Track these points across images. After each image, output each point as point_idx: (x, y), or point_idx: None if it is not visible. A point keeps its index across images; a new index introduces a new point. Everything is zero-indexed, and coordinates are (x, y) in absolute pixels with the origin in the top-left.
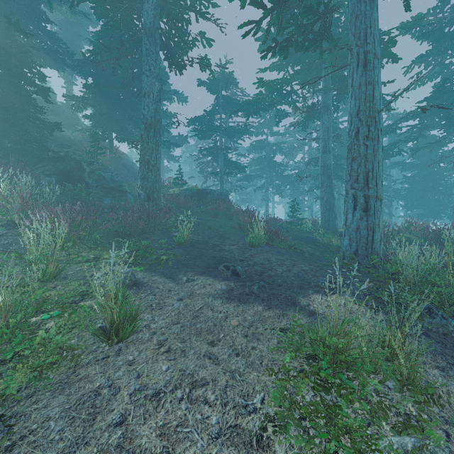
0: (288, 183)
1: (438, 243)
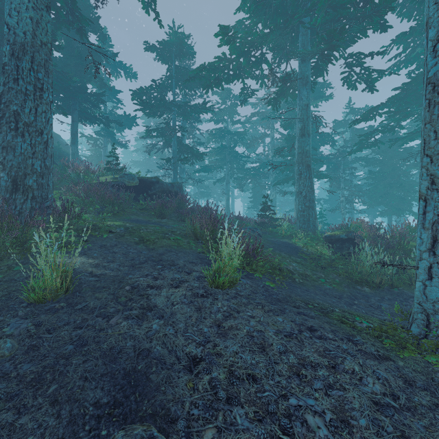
0: (250, 176)
1: None
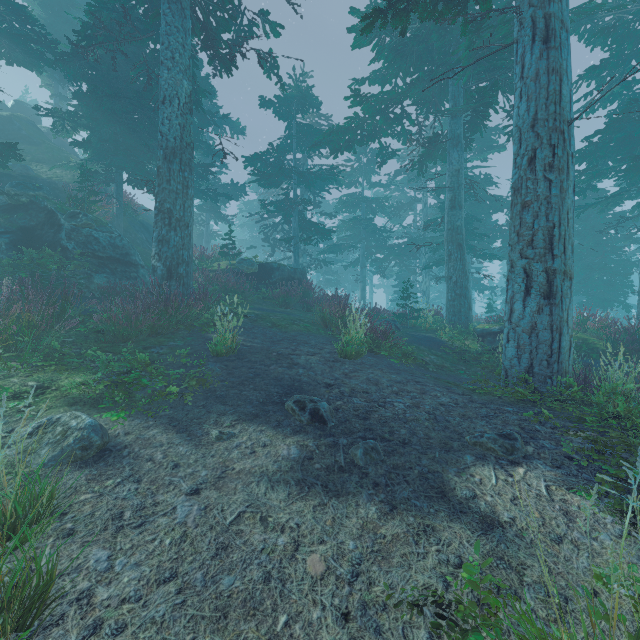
0: (393, 257)
1: (633, 348)
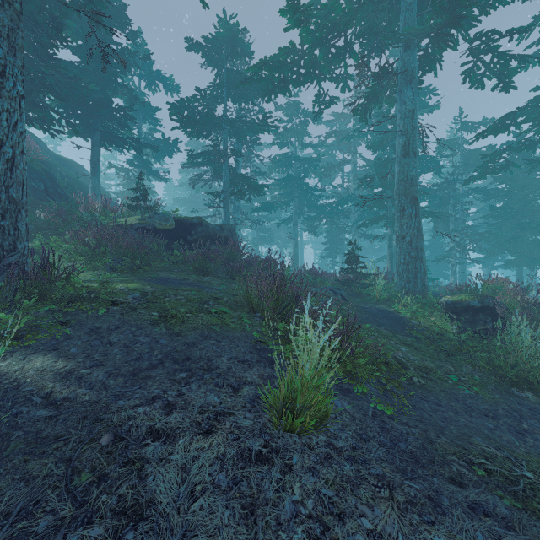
0: (325, 215)
1: None
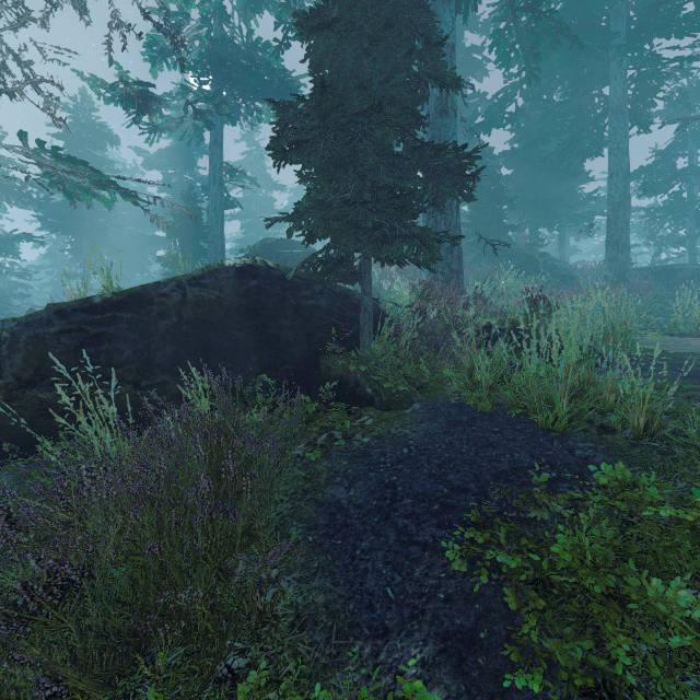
0: None
1: None
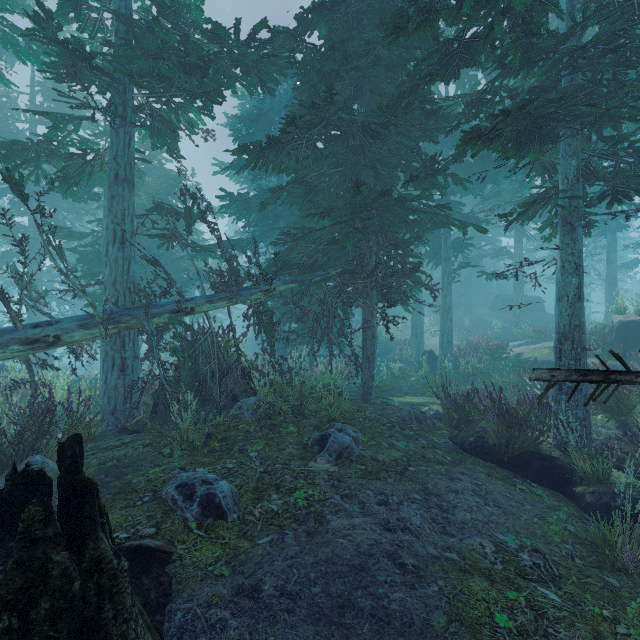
0: None
1: None
